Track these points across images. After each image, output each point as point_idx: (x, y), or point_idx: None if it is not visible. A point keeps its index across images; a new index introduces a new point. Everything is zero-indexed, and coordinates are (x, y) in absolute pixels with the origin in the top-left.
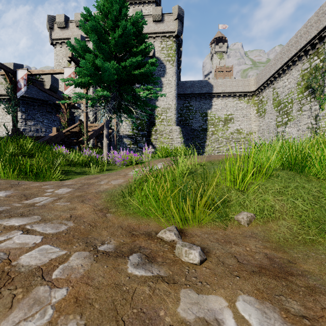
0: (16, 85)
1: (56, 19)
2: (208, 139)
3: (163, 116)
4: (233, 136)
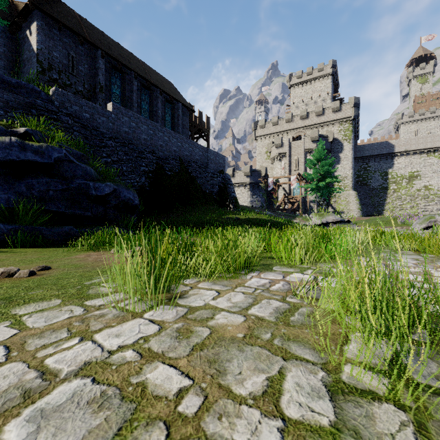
0: (266, 184)
1: (259, 123)
2: (388, 197)
3: (341, 184)
4: (419, 193)
